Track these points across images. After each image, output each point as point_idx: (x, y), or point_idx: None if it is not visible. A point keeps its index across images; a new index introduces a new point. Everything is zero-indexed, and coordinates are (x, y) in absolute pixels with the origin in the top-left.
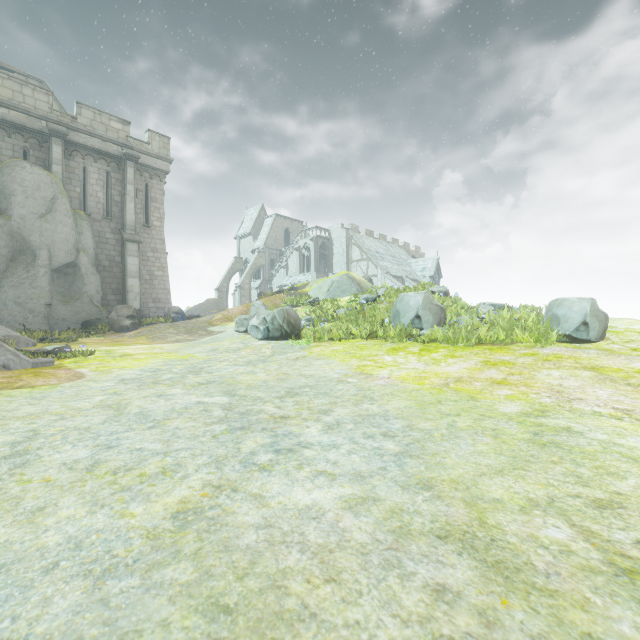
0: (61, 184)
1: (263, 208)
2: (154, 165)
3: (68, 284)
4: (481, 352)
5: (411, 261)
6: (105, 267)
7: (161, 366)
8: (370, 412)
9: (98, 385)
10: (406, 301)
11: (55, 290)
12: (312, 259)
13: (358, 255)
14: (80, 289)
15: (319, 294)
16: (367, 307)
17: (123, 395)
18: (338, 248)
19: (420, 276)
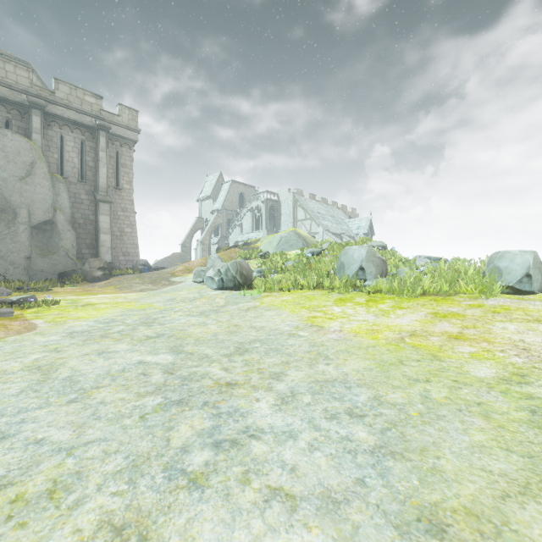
0: (40, 150)
1: (221, 175)
2: (124, 135)
3: (46, 239)
4: (427, 303)
5: (348, 220)
6: (80, 224)
7: (117, 316)
8: (327, 376)
9: (43, 339)
10: (350, 254)
11: (34, 245)
12: (263, 219)
13: (302, 215)
14: (57, 244)
15: (269, 248)
16: (313, 260)
17: (62, 352)
18: (285, 209)
19: (356, 233)
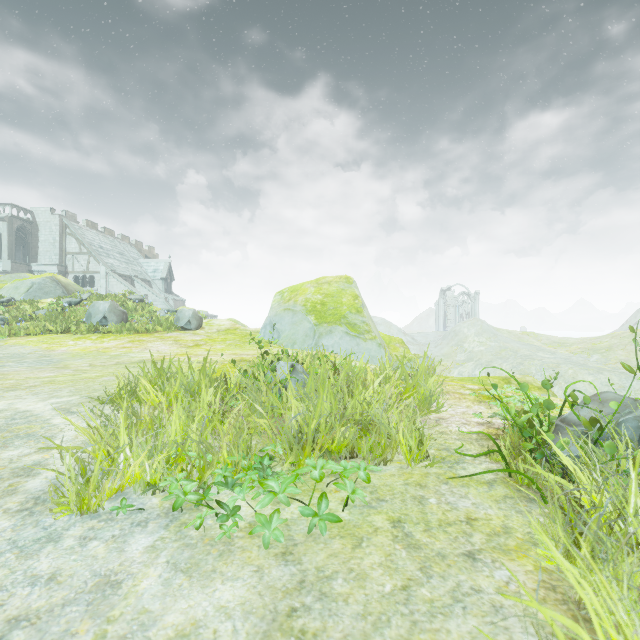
0: None
1: None
2: None
3: None
4: (134, 337)
5: (143, 261)
6: None
7: None
8: (45, 359)
9: None
10: (97, 307)
11: None
12: (4, 243)
13: (76, 247)
14: None
15: (15, 294)
16: (68, 309)
17: None
18: (47, 235)
19: (152, 277)
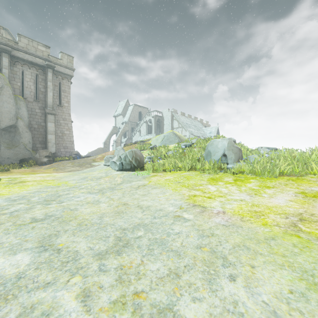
0: (7, 79)
1: (128, 101)
2: (64, 72)
3: (11, 137)
4: (288, 183)
5: (204, 128)
6: (35, 128)
7: (30, 193)
8: None
9: None
10: (215, 145)
11: (2, 141)
12: (153, 127)
13: (177, 125)
14: (18, 140)
15: (156, 143)
16: (186, 150)
17: None
18: (166, 121)
19: (209, 136)
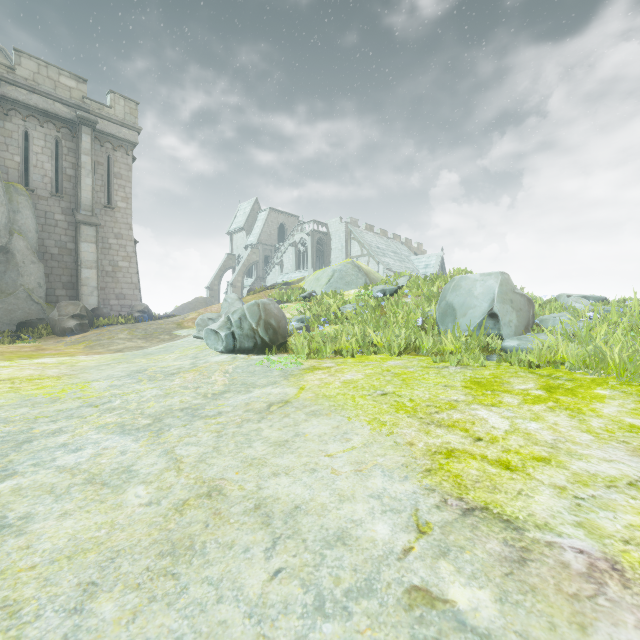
0: None
1: (257, 202)
2: (118, 134)
3: None
4: None
5: (413, 258)
6: (53, 255)
7: None
8: None
9: None
10: (466, 288)
11: None
12: (309, 255)
13: (358, 250)
14: (14, 281)
15: (316, 287)
16: (387, 302)
17: None
18: (336, 243)
19: (423, 273)
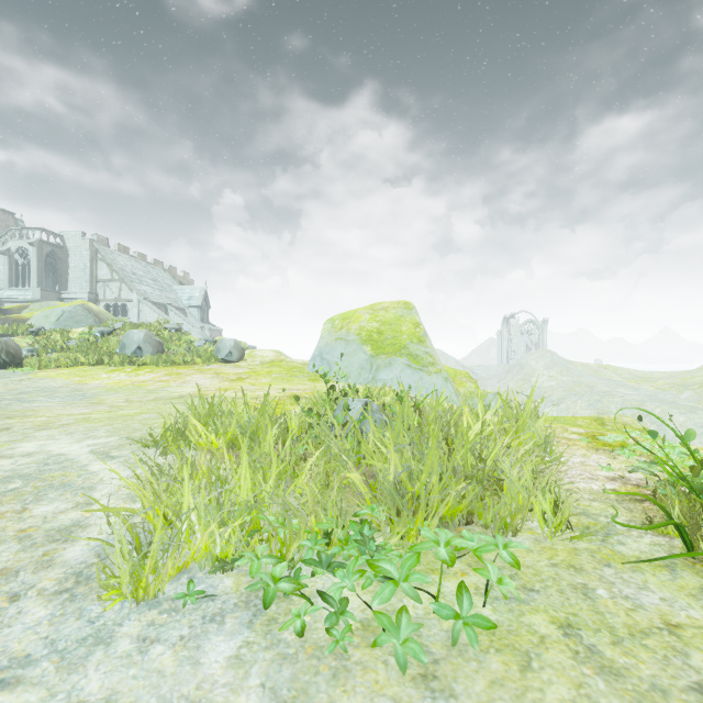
0: None
1: None
2: None
3: None
4: (171, 369)
5: (177, 288)
6: None
7: None
8: (77, 393)
9: None
10: (131, 336)
11: None
12: (33, 270)
13: (107, 274)
14: None
15: (45, 323)
16: (101, 339)
17: None
18: (77, 261)
19: (187, 305)
